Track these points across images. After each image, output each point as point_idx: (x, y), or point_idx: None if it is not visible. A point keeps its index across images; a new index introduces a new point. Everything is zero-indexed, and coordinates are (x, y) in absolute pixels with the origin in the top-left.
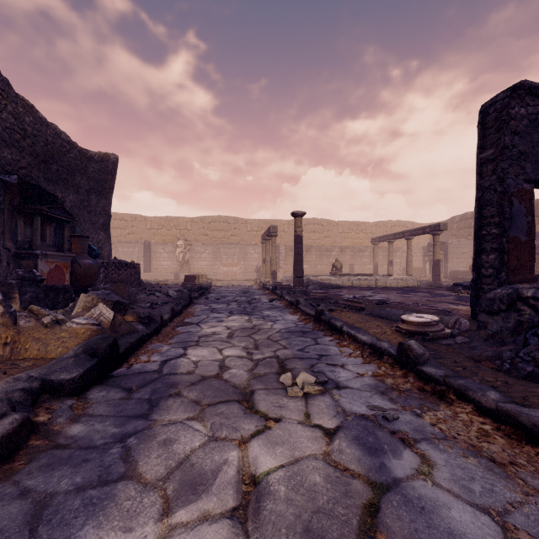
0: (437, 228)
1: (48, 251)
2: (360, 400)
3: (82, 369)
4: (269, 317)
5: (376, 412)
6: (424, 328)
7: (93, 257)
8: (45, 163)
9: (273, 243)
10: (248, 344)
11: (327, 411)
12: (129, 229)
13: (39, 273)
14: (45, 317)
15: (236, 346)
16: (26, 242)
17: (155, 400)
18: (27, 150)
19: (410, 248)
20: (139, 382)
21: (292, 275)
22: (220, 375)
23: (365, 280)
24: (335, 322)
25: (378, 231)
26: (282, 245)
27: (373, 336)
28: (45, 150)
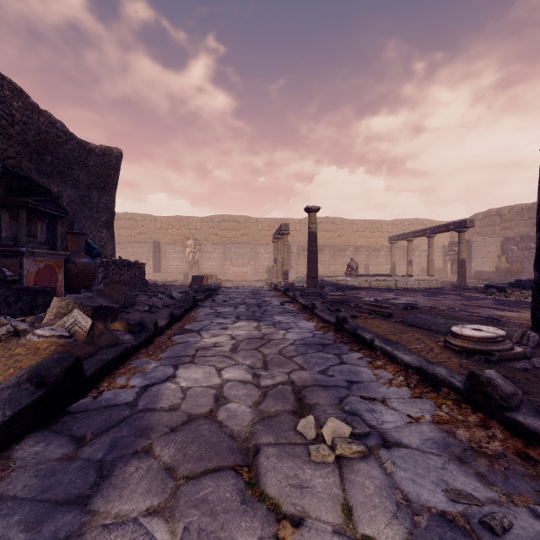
0: (463, 225)
1: (38, 249)
2: (429, 475)
3: (11, 410)
4: (281, 324)
5: (463, 506)
6: (486, 346)
7: (92, 256)
8: (37, 154)
9: (284, 242)
10: (254, 361)
11: (379, 501)
12: (139, 229)
13: (10, 272)
14: (0, 328)
15: (239, 364)
16: (12, 239)
17: (109, 463)
18: (15, 138)
19: (432, 247)
20: (99, 425)
21: (305, 276)
22: (214, 412)
23: (383, 280)
24: (363, 334)
25: (394, 229)
26: (294, 244)
27: (419, 356)
28: (38, 139)
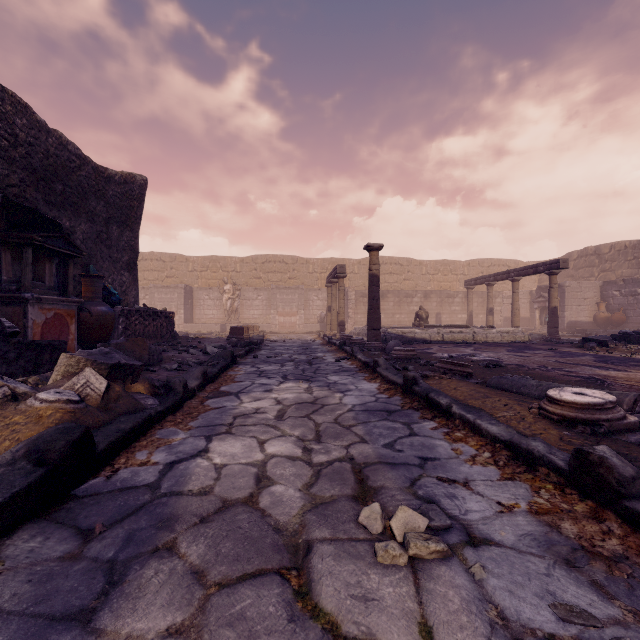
0: (555, 266)
1: (46, 295)
2: (530, 584)
3: (1, 495)
4: (337, 386)
5: (578, 628)
6: (592, 414)
7: (111, 303)
8: (45, 181)
9: (340, 287)
10: (305, 431)
11: (467, 620)
12: (167, 271)
13: (10, 323)
14: None
15: (286, 435)
16: (15, 283)
17: (122, 564)
18: (19, 162)
19: (517, 293)
20: (111, 514)
21: (364, 327)
22: (254, 497)
23: (459, 333)
24: (438, 398)
25: (472, 271)
26: (351, 290)
27: (509, 426)
28: (46, 164)
